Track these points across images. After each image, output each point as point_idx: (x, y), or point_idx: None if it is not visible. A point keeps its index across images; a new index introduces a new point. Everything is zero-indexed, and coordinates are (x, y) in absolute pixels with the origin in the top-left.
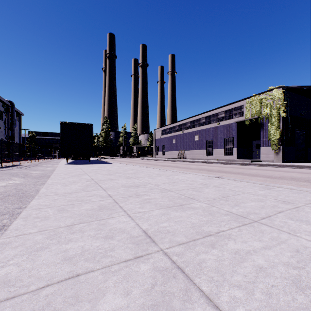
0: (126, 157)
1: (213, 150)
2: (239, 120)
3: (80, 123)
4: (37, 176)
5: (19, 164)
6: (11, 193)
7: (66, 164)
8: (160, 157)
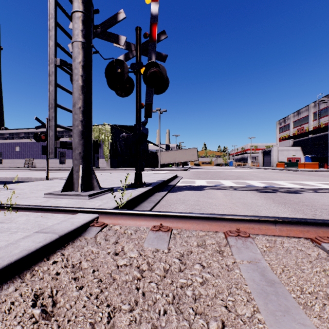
0: None
1: (66, 160)
2: None
3: None
4: None
5: None
6: None
7: None
8: None
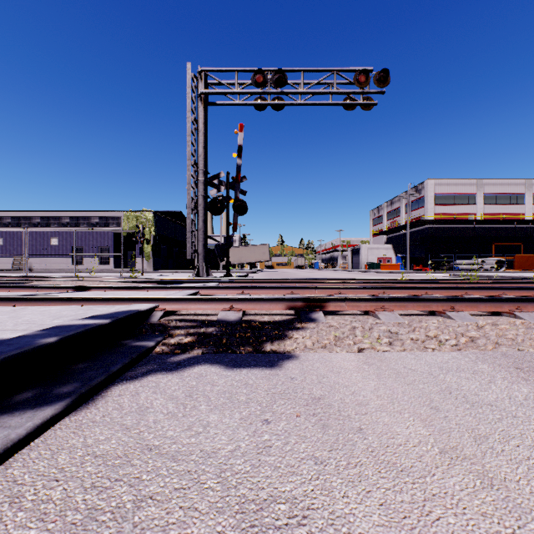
0: None
1: (84, 259)
2: (118, 231)
3: None
4: None
5: None
6: None
7: None
8: None
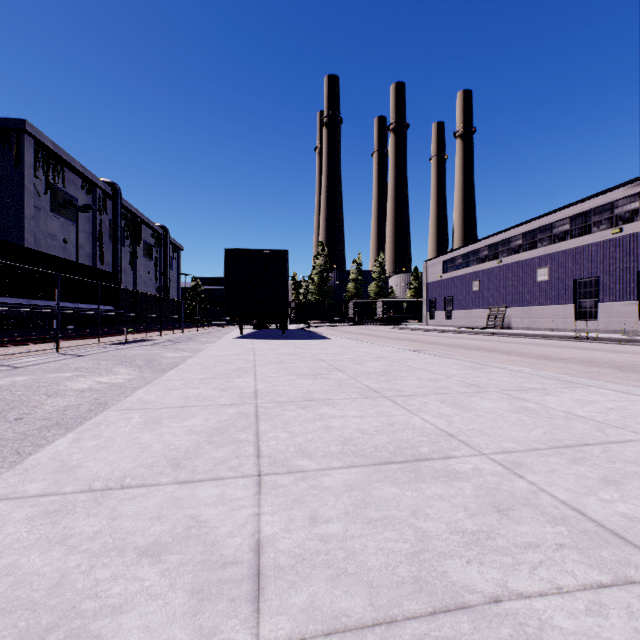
0: (360, 324)
1: (599, 306)
2: None
3: (262, 250)
4: (169, 364)
5: (161, 335)
6: (70, 416)
7: (234, 339)
8: (438, 323)
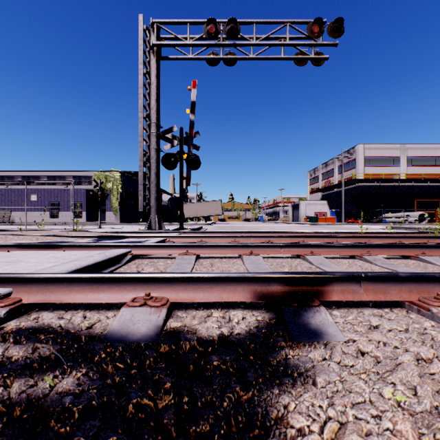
0: None
1: (60, 213)
2: (89, 188)
3: None
4: None
5: None
6: None
7: None
8: None
